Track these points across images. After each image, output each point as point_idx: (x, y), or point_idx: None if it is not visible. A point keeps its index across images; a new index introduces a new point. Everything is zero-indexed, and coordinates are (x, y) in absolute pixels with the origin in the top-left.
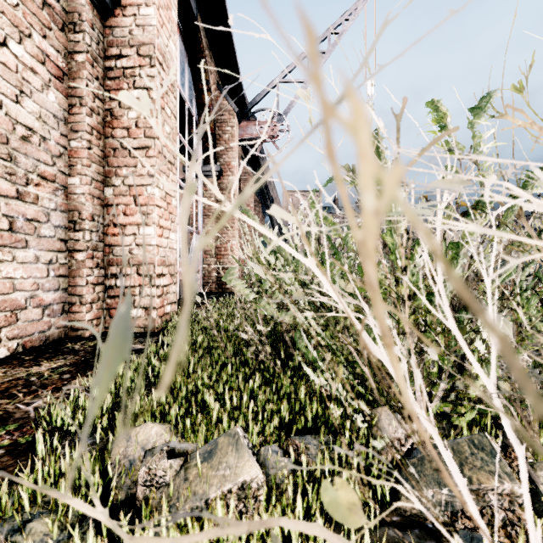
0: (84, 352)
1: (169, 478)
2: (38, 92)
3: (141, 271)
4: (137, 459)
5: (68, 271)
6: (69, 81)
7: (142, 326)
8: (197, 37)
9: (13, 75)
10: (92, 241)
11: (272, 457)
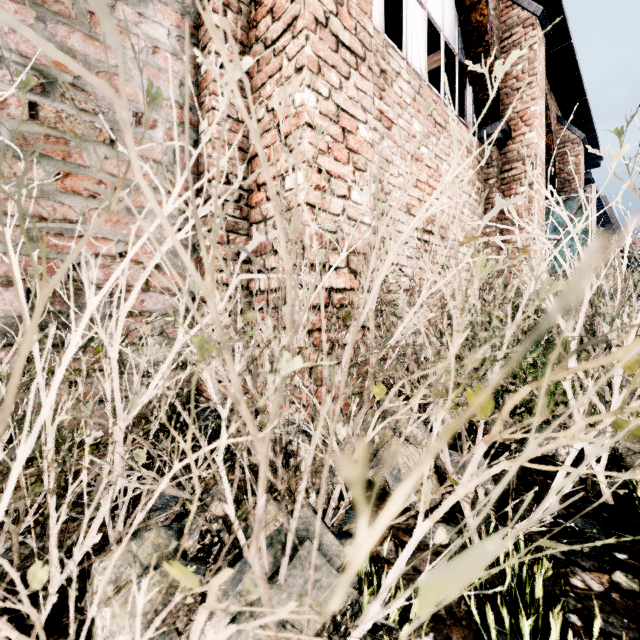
0: None
1: None
2: None
3: None
4: None
5: None
6: None
7: None
8: None
9: None
10: None
11: None
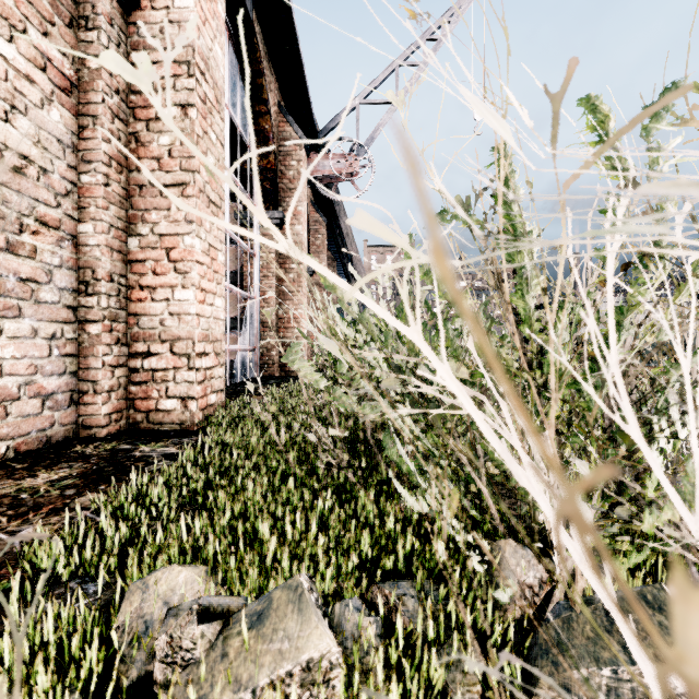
0: (97, 458)
1: (199, 652)
2: (36, 109)
3: (176, 349)
4: (157, 619)
5: (78, 349)
6: (80, 95)
7: (178, 422)
8: (252, 43)
9: (2, 85)
10: (110, 308)
11: (352, 617)
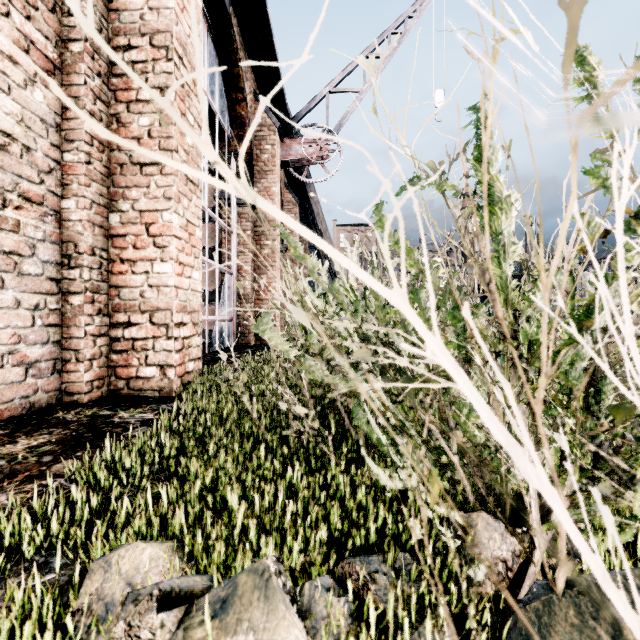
0: (77, 424)
1: None
2: (19, 89)
3: (155, 320)
4: (118, 601)
5: (61, 320)
6: (63, 77)
7: (157, 388)
8: (229, 35)
9: None
10: (91, 281)
11: (322, 599)
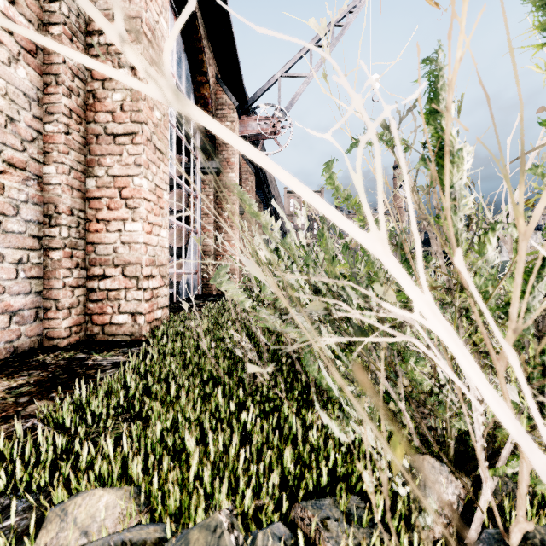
0: (55, 366)
1: None
2: (4, 66)
3: (127, 272)
4: None
5: (42, 272)
6: (44, 57)
7: (129, 333)
8: (194, 26)
9: None
10: (70, 238)
11: None
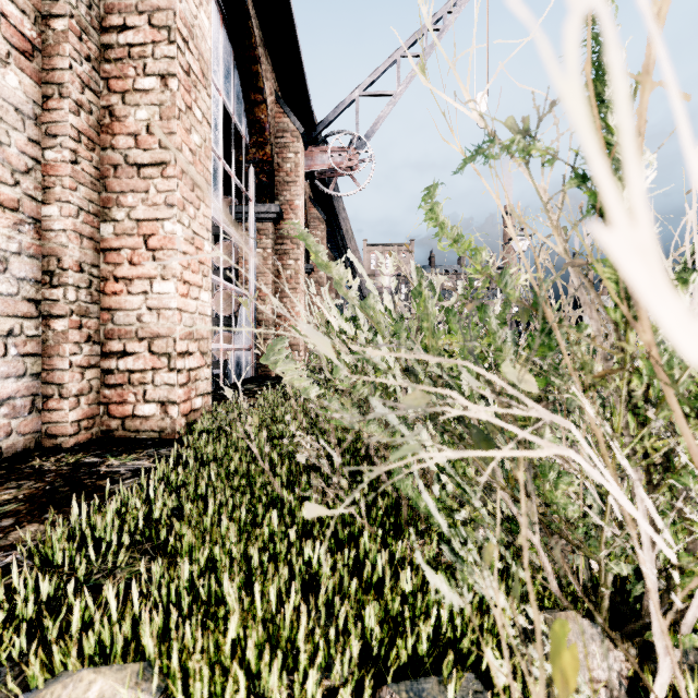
0: (54, 475)
1: None
2: None
3: (155, 348)
4: None
5: (41, 348)
6: (44, 60)
7: (157, 429)
8: (247, 27)
9: None
10: (78, 302)
11: None
